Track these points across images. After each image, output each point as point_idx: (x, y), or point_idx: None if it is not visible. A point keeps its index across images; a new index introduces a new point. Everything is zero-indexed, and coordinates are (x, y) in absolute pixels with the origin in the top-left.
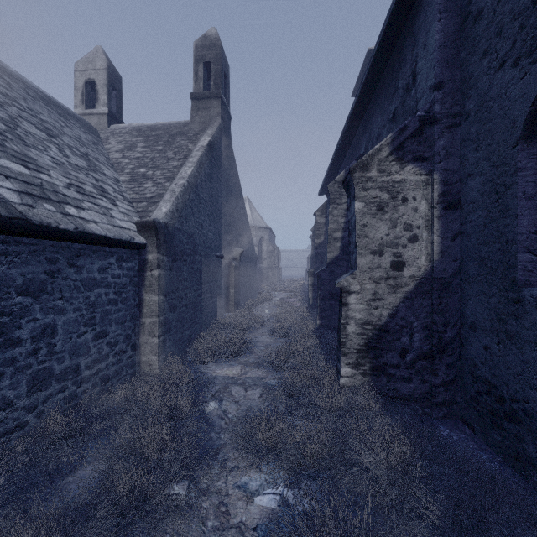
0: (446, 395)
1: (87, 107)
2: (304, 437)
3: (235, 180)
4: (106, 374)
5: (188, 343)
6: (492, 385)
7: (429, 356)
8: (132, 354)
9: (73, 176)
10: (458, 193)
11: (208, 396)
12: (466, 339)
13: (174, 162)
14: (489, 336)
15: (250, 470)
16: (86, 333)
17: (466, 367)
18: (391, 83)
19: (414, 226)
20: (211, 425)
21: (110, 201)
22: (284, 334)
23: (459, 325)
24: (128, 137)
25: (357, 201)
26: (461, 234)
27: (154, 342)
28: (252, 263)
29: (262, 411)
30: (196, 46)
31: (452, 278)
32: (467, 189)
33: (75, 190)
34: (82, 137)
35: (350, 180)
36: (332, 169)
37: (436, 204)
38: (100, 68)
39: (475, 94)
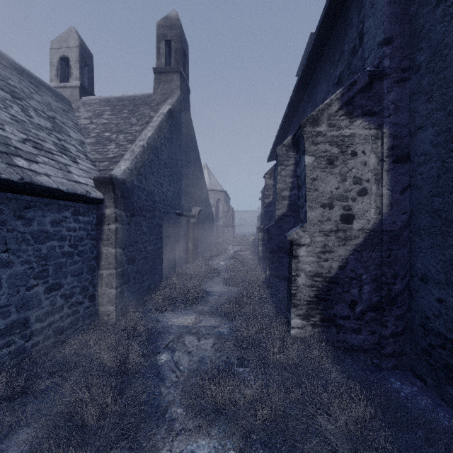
0: (396, 346)
1: (62, 81)
2: (255, 396)
3: (194, 147)
4: (60, 326)
5: (147, 293)
6: (448, 339)
7: (378, 307)
8: (90, 305)
9: (32, 133)
10: (407, 146)
11: (162, 346)
12: (417, 291)
13: (136, 127)
14: (444, 288)
15: (197, 434)
16: (37, 286)
17: (417, 319)
18: (336, 49)
19: (363, 179)
20: (162, 378)
21: (70, 159)
22: (236, 284)
23: (408, 277)
24: (97, 106)
25: (307, 155)
26: (410, 187)
27: (112, 293)
28: (209, 221)
29: (213, 362)
30: (158, 26)
31: (401, 230)
32: (418, 141)
33: (31, 145)
34: (52, 104)
35: (300, 135)
36: (280, 137)
37: (386, 157)
38: (73, 46)
39: (427, 45)
